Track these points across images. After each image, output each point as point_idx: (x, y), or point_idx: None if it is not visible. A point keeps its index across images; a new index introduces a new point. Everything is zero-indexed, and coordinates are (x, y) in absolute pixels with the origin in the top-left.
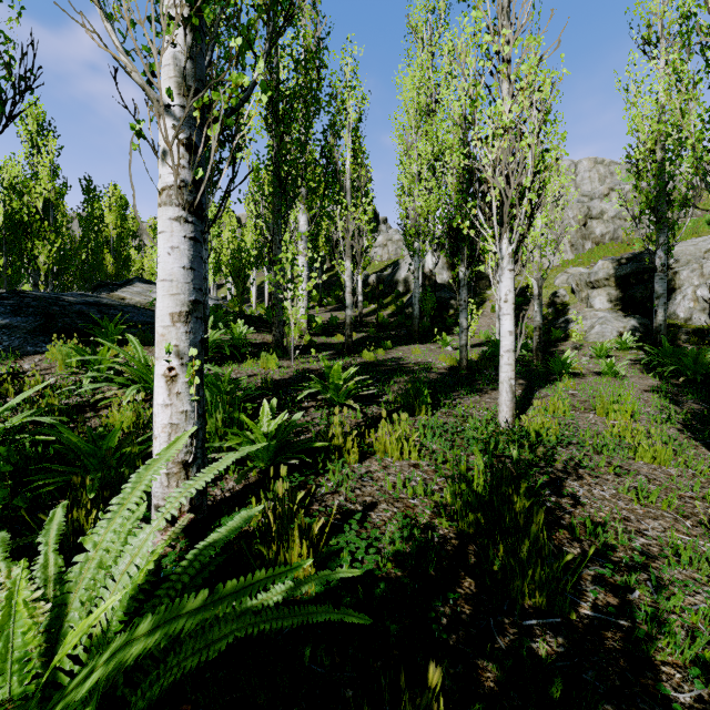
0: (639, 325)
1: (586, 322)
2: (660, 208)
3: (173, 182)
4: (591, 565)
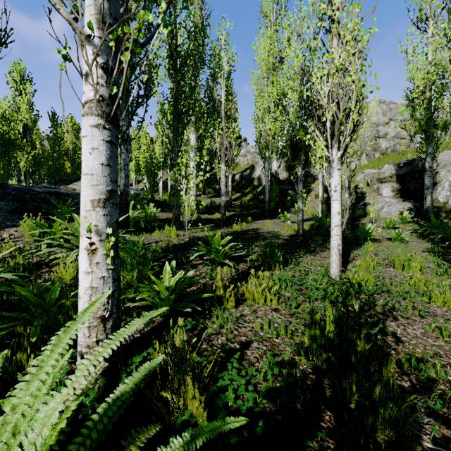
0: (413, 207)
1: (378, 205)
2: (428, 129)
3: (93, 97)
4: (421, 397)
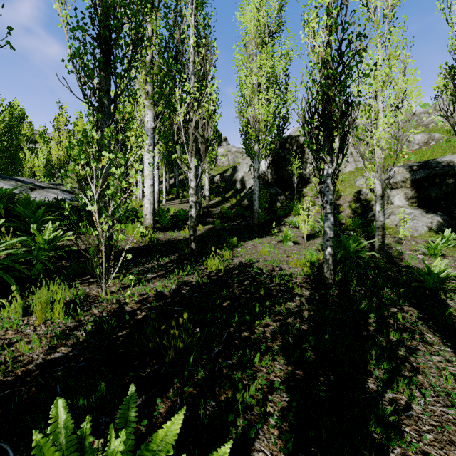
0: (443, 221)
1: (395, 217)
2: None
3: None
4: None
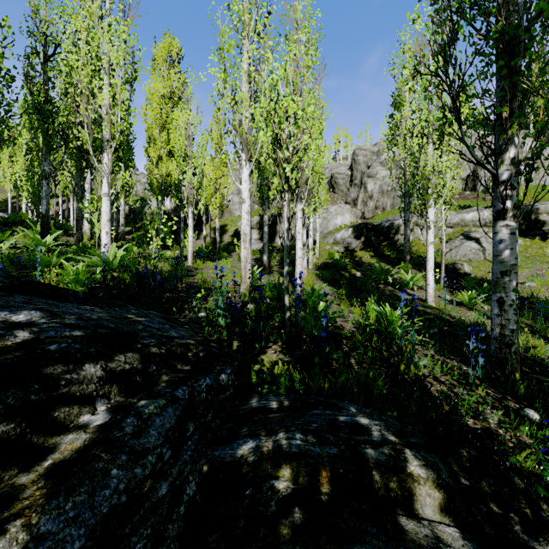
0: None
1: None
2: None
3: (108, 192)
4: (195, 273)
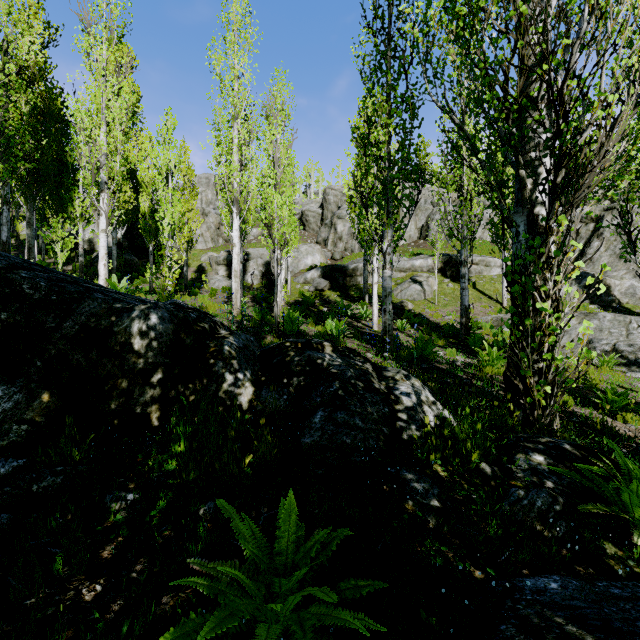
0: None
1: (213, 281)
2: None
3: (106, 229)
4: None
